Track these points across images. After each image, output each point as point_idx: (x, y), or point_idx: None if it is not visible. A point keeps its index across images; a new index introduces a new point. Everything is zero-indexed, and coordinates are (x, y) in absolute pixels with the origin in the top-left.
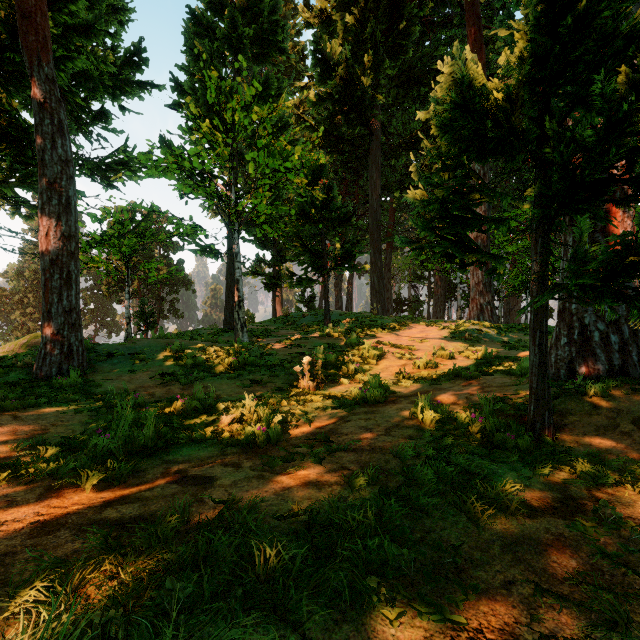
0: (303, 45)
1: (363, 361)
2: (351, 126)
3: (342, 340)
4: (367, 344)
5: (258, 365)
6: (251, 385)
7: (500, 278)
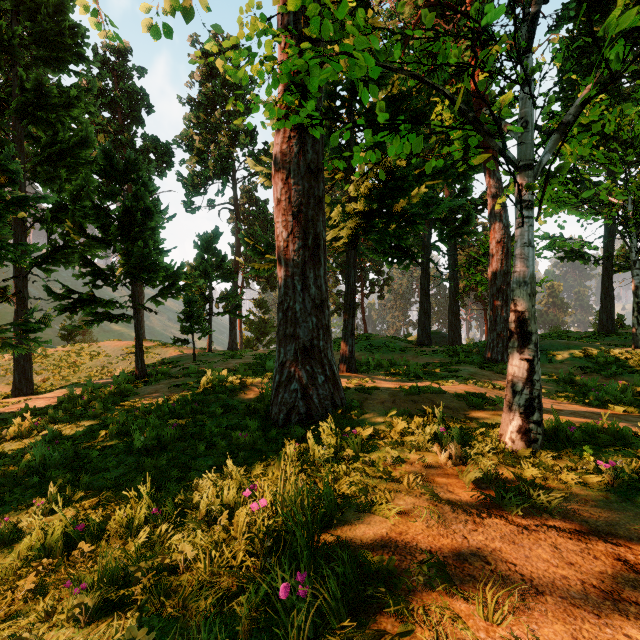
0: None
1: None
2: None
3: None
4: None
5: None
6: None
7: None
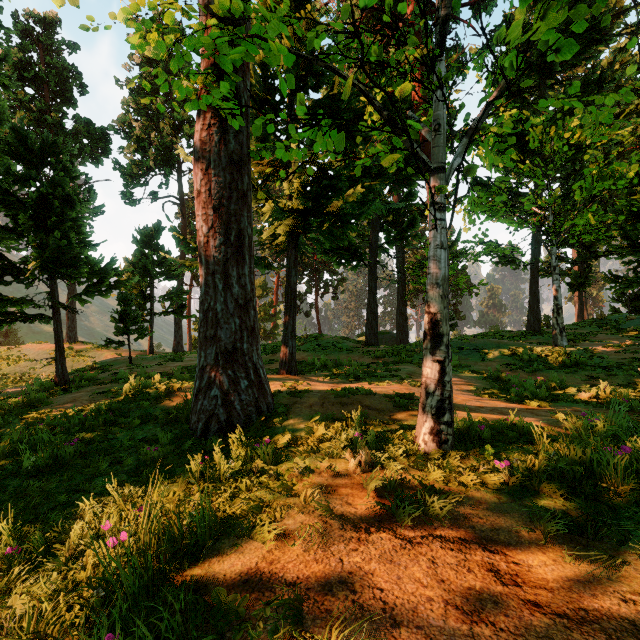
0: None
1: None
2: None
3: None
4: None
5: (590, 365)
6: (589, 379)
7: None
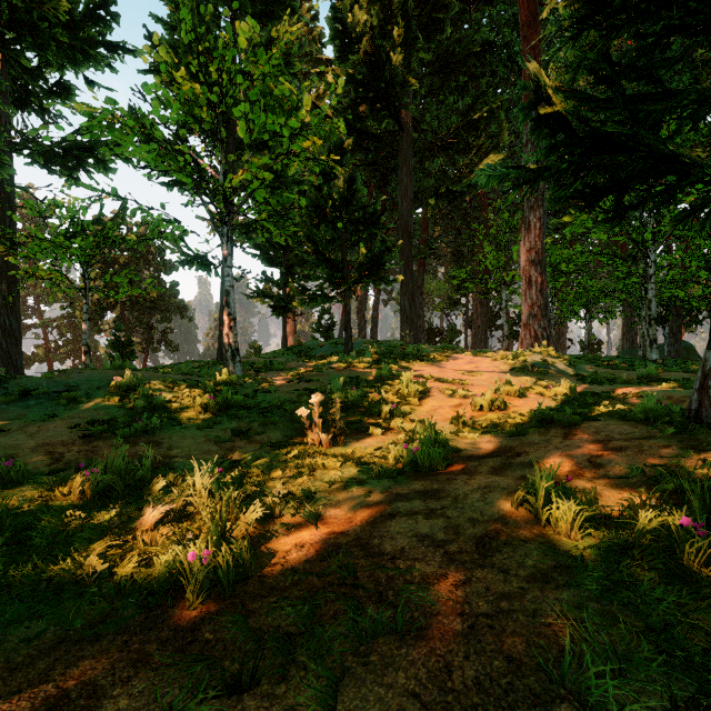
0: (320, 31)
1: (400, 400)
2: (377, 118)
3: (369, 372)
4: (405, 376)
5: (247, 407)
6: (230, 438)
7: (708, 225)
